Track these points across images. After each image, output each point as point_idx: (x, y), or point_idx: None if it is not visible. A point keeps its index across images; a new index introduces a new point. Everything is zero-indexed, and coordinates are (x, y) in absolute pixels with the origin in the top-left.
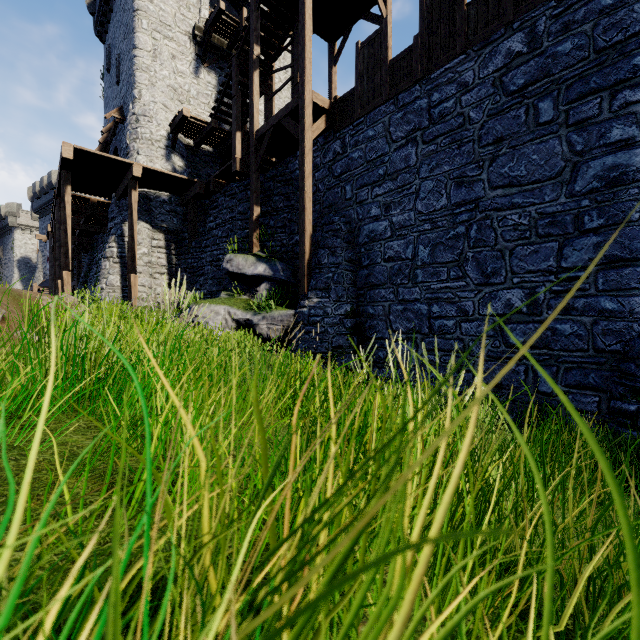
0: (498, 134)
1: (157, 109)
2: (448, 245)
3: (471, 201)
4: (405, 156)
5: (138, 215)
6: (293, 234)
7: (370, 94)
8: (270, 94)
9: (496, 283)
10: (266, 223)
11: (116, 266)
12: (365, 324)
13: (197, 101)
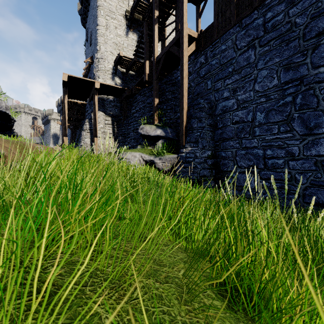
0: (320, 29)
1: (108, 54)
2: (278, 110)
3: (297, 79)
4: (247, 57)
5: (98, 108)
6: (176, 112)
7: (223, 24)
8: (164, 39)
9: (318, 133)
10: (161, 107)
11: (88, 134)
12: (220, 162)
13: (127, 49)
